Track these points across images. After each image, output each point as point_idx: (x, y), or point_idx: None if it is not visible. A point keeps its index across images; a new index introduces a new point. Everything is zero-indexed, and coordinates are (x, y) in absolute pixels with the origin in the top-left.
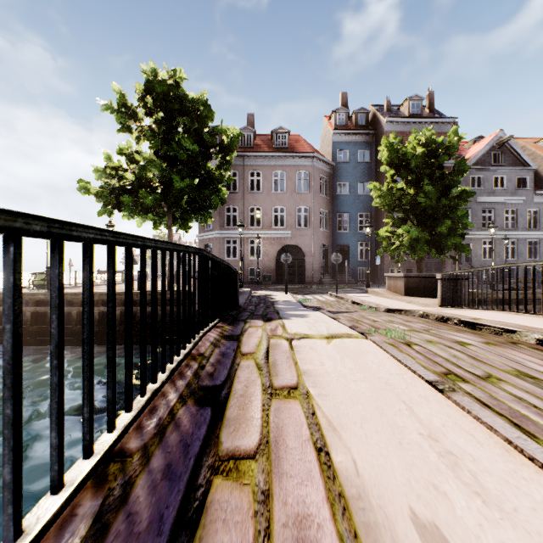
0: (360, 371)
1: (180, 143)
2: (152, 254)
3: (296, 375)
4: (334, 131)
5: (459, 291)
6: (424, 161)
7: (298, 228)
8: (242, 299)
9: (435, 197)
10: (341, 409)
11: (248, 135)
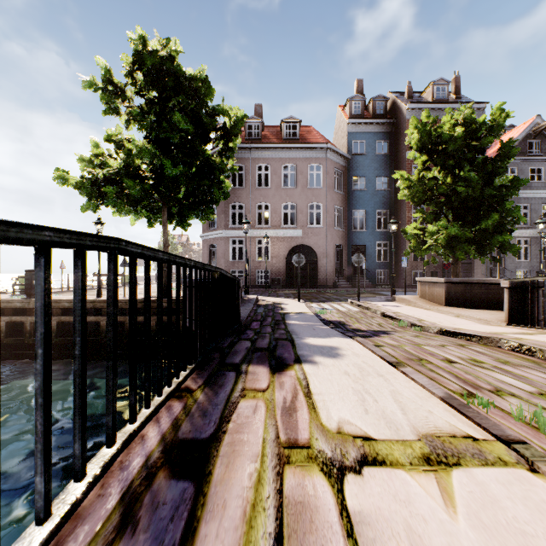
0: None
1: (172, 123)
2: None
3: None
4: (350, 120)
5: (532, 303)
6: (465, 143)
7: (310, 227)
8: (245, 311)
9: (479, 185)
10: None
11: (255, 125)
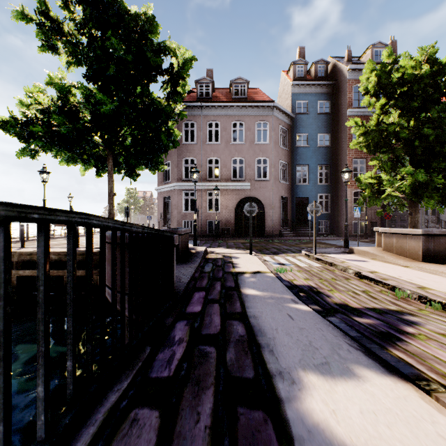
0: None
1: (108, 53)
2: None
3: None
4: (294, 82)
5: None
6: (432, 82)
7: (257, 180)
8: (188, 271)
9: None
10: None
11: (206, 86)
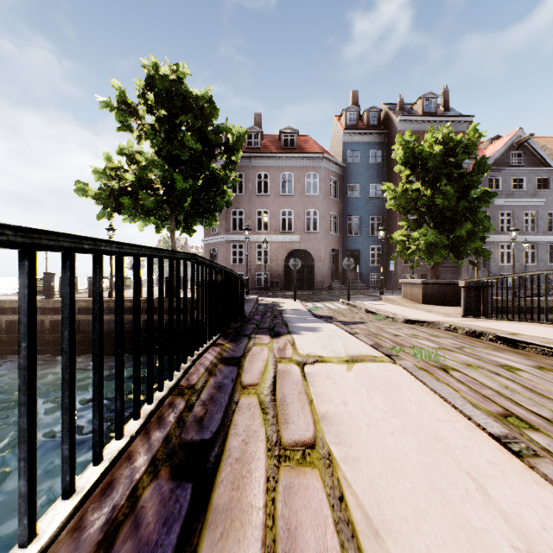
0: (395, 415)
1: (182, 142)
2: (116, 263)
3: (312, 422)
4: (345, 130)
5: (484, 299)
6: (442, 160)
7: (307, 232)
8: (248, 308)
9: (454, 198)
10: (381, 489)
11: (255, 135)
